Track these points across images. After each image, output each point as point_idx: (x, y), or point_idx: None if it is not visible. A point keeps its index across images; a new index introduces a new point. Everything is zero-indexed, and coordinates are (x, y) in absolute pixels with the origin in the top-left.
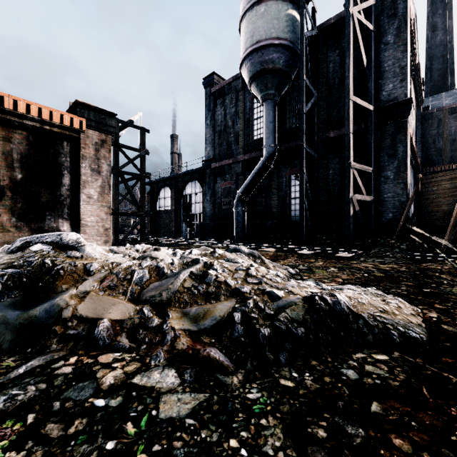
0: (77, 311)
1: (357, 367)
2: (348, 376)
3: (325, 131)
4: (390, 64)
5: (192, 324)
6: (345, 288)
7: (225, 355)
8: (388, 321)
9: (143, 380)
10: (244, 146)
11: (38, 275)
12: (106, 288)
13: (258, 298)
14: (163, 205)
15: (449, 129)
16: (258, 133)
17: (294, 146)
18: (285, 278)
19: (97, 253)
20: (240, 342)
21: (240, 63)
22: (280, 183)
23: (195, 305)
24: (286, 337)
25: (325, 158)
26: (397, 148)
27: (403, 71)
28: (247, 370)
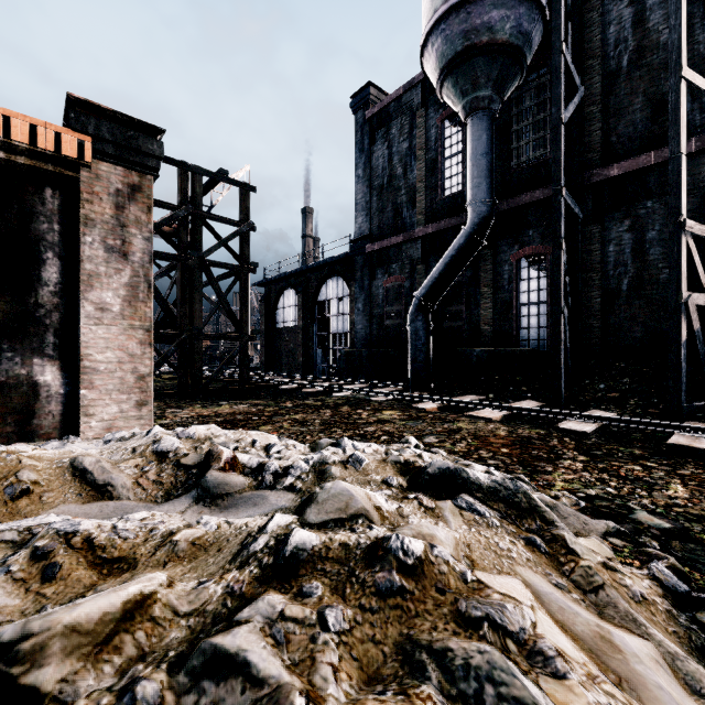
0: None
1: None
2: None
3: (598, 166)
4: None
5: None
6: None
7: None
8: None
9: None
10: (426, 210)
11: None
12: None
13: None
14: (286, 318)
15: None
16: (453, 184)
17: (528, 201)
18: None
19: None
20: None
21: (421, 44)
22: (497, 275)
23: None
24: None
25: (599, 222)
26: None
27: None
28: None
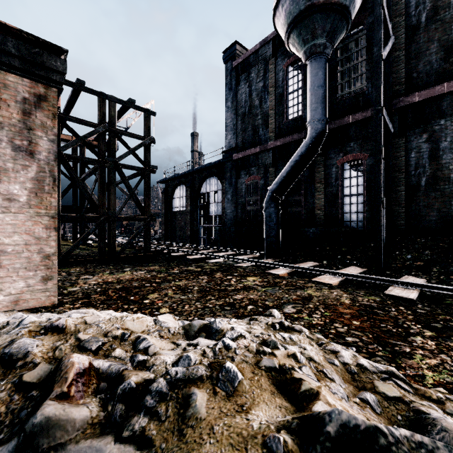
0: None
1: None
2: None
3: (403, 95)
4: None
5: None
6: None
7: None
8: None
9: None
10: (275, 129)
11: None
12: None
13: None
14: (179, 205)
15: None
16: (295, 111)
17: (350, 121)
18: None
19: None
20: None
21: (274, 6)
22: (327, 175)
23: None
24: None
25: (404, 135)
26: None
27: None
28: None
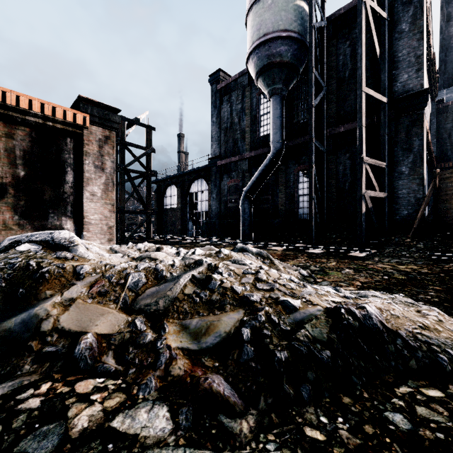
0: (59, 323)
1: (405, 409)
2: (396, 425)
3: (334, 126)
4: (404, 54)
5: (192, 341)
6: (369, 296)
7: (231, 387)
8: (433, 341)
9: (126, 423)
10: (250, 143)
11: (19, 279)
12: (95, 294)
13: (271, 310)
14: (170, 203)
15: None
16: (265, 130)
17: (302, 141)
18: (300, 283)
19: (92, 253)
20: (251, 368)
21: (246, 58)
22: (287, 180)
23: (196, 317)
24: (308, 363)
25: (335, 154)
26: (412, 141)
27: (419, 60)
28: (260, 410)
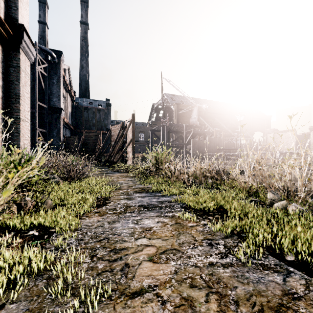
0: None
1: None
2: None
3: None
4: (55, 91)
5: None
6: None
7: None
8: None
9: None
10: None
11: None
12: None
13: None
14: None
15: (85, 115)
16: None
17: None
18: None
19: None
20: None
21: None
22: None
23: None
24: None
25: None
26: (57, 124)
27: (59, 96)
28: None
